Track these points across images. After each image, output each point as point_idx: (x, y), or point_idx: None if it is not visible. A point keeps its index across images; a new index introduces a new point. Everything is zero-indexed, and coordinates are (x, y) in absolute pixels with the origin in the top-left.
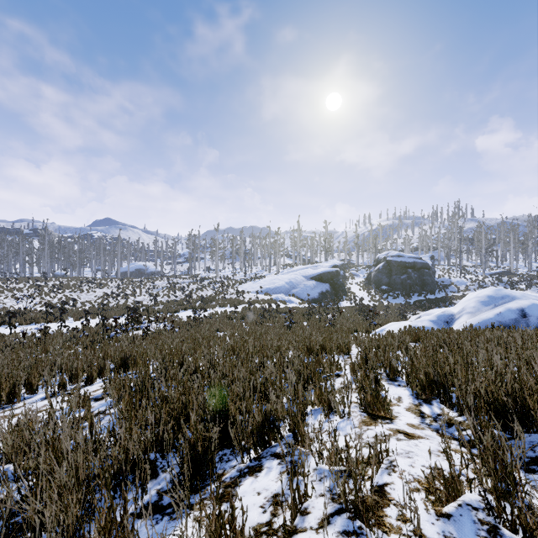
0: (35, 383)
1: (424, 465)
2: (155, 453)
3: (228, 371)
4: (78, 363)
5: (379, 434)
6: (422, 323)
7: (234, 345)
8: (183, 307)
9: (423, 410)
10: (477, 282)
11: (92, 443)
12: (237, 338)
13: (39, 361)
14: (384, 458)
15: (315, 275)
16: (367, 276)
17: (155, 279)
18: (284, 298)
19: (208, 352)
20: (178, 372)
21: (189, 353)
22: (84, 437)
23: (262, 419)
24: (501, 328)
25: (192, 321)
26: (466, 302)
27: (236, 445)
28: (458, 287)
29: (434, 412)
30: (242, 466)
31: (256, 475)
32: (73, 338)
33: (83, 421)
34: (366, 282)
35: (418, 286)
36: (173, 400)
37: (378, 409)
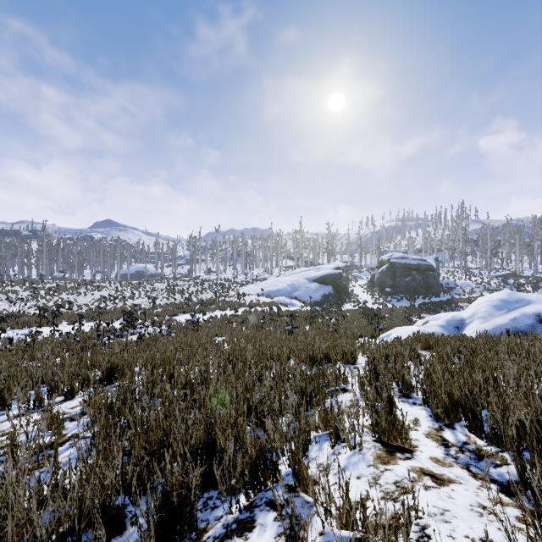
0: (8, 398)
1: (468, 535)
2: (123, 501)
3: (221, 387)
4: (59, 375)
5: (401, 478)
6: (431, 328)
7: (231, 353)
8: (182, 310)
9: (445, 437)
10: (482, 284)
11: (48, 485)
12: (235, 344)
13: (18, 371)
14: (412, 521)
15: (318, 277)
16: (371, 278)
17: (154, 281)
18: (286, 300)
19: (201, 362)
20: (166, 387)
21: (183, 362)
22: (37, 478)
23: (256, 454)
24: (517, 334)
25: (191, 325)
26: (477, 306)
27: (223, 490)
28: (463, 290)
29: (458, 439)
30: (230, 519)
31: (246, 536)
32: (63, 344)
33: (48, 450)
34: (369, 285)
35: (422, 288)
36: (152, 427)
37: (394, 438)
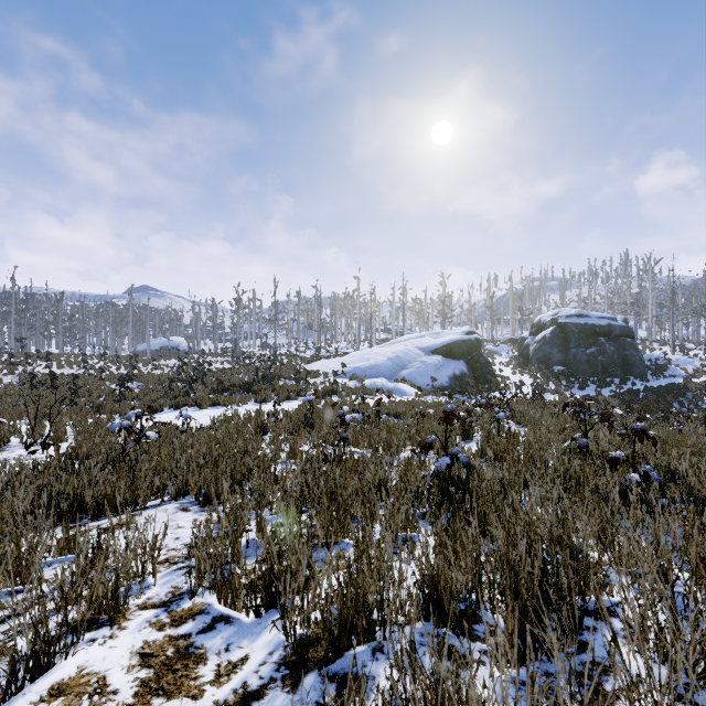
0: None
1: None
2: None
3: None
4: None
5: None
6: None
7: None
8: (176, 401)
9: None
10: None
11: None
12: None
13: None
14: None
15: (440, 346)
16: (521, 351)
17: (172, 357)
18: (387, 384)
19: None
20: None
21: None
22: None
23: None
24: None
25: None
26: None
27: None
28: (683, 369)
29: None
30: None
31: None
32: None
33: None
34: (519, 362)
35: (617, 366)
36: None
37: None
